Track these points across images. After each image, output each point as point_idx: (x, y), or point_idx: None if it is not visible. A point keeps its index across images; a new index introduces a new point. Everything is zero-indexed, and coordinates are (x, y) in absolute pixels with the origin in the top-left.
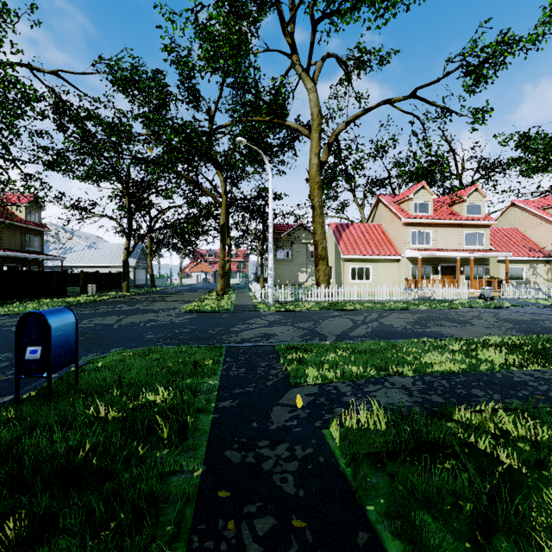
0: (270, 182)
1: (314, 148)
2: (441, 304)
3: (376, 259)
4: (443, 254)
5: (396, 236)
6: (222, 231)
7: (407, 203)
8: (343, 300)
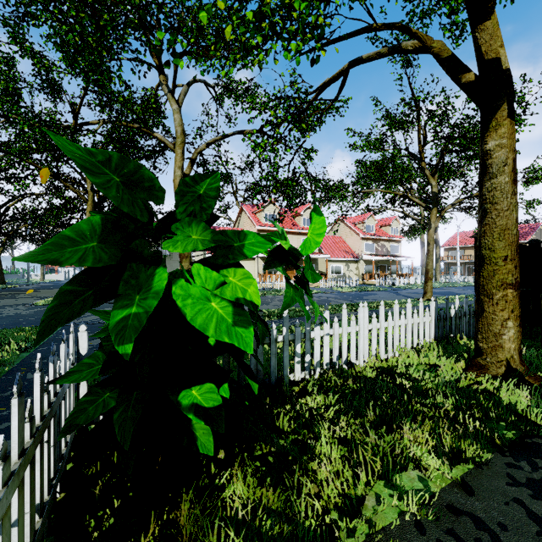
0: None
1: (178, 162)
2: (272, 293)
3: None
4: None
5: None
6: None
7: (260, 214)
8: None
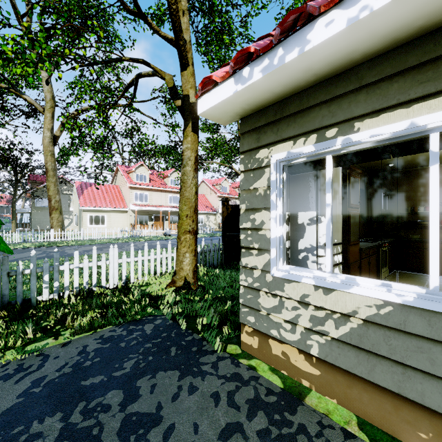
0: None
1: (47, 124)
2: (135, 239)
3: (110, 210)
4: (152, 209)
5: (126, 195)
6: None
7: (132, 174)
8: (71, 240)
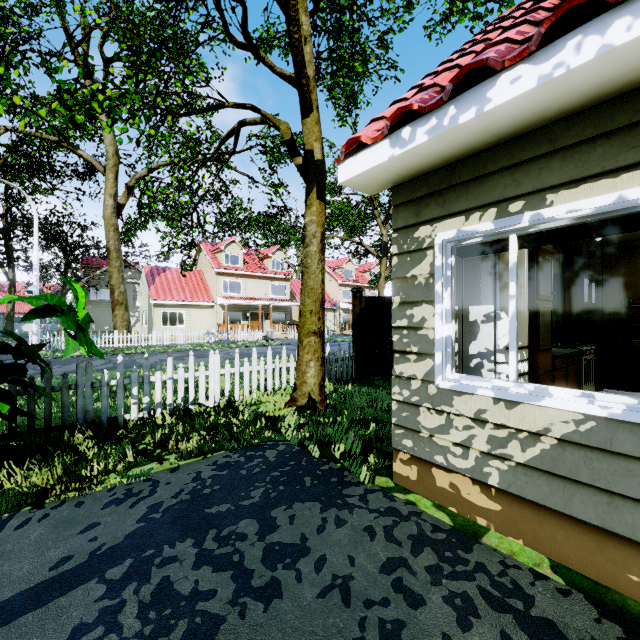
0: (35, 221)
1: (109, 189)
2: (226, 345)
3: (190, 305)
4: (247, 303)
5: (212, 284)
6: None
7: (220, 254)
8: (141, 345)
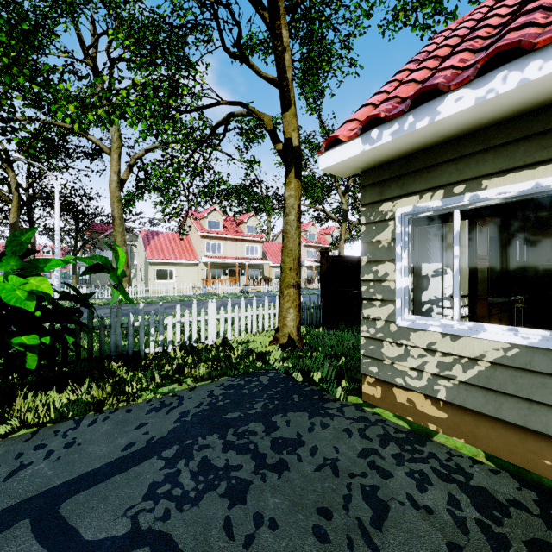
0: (56, 195)
1: (114, 167)
2: (209, 297)
3: (179, 263)
4: (226, 261)
5: (197, 245)
6: (12, 230)
7: (204, 221)
8: (139, 297)
